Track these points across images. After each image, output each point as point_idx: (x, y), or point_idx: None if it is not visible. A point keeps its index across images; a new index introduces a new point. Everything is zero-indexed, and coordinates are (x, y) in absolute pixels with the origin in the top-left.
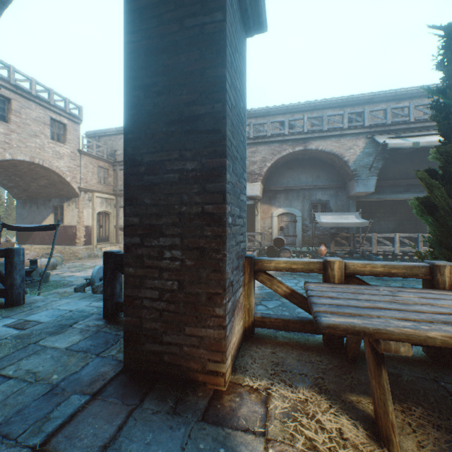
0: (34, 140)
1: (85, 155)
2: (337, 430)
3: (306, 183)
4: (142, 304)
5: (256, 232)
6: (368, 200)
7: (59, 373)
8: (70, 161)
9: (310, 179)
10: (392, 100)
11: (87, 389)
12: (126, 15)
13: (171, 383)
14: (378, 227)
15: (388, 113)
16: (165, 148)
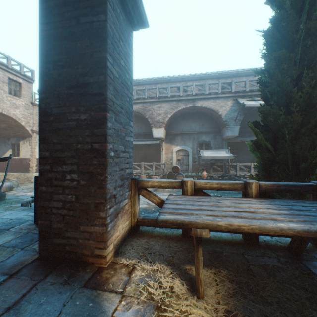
0: None
1: (36, 106)
2: (170, 287)
3: (195, 129)
4: (51, 212)
5: (162, 162)
6: (235, 141)
7: None
8: (25, 110)
9: (198, 126)
10: (250, 75)
11: (8, 272)
12: (40, 11)
13: (70, 264)
14: (242, 159)
15: (247, 84)
16: (67, 104)
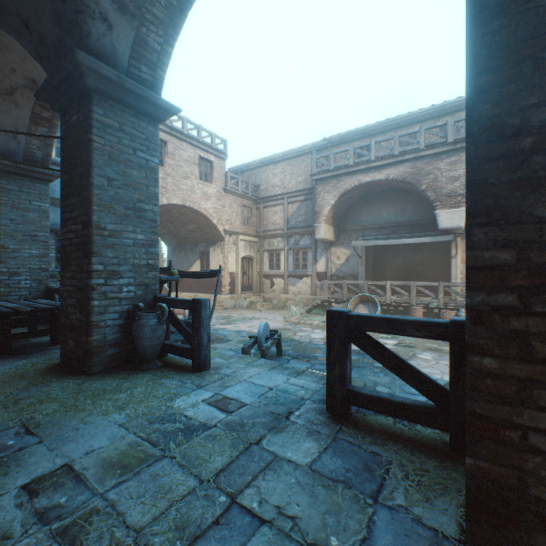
0: (186, 182)
1: (229, 193)
2: None
3: None
4: (523, 442)
5: (453, 281)
6: None
7: (336, 535)
8: (216, 201)
9: None
10: None
11: None
12: None
13: None
14: None
15: None
16: None
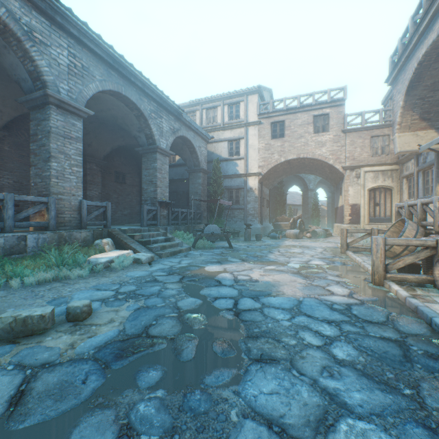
0: (300, 141)
1: (349, 132)
2: None
3: None
4: None
5: None
6: None
7: None
8: (333, 145)
9: None
10: None
11: None
12: None
13: None
14: None
15: None
16: None
